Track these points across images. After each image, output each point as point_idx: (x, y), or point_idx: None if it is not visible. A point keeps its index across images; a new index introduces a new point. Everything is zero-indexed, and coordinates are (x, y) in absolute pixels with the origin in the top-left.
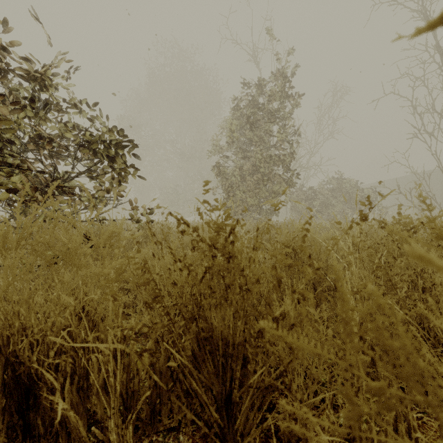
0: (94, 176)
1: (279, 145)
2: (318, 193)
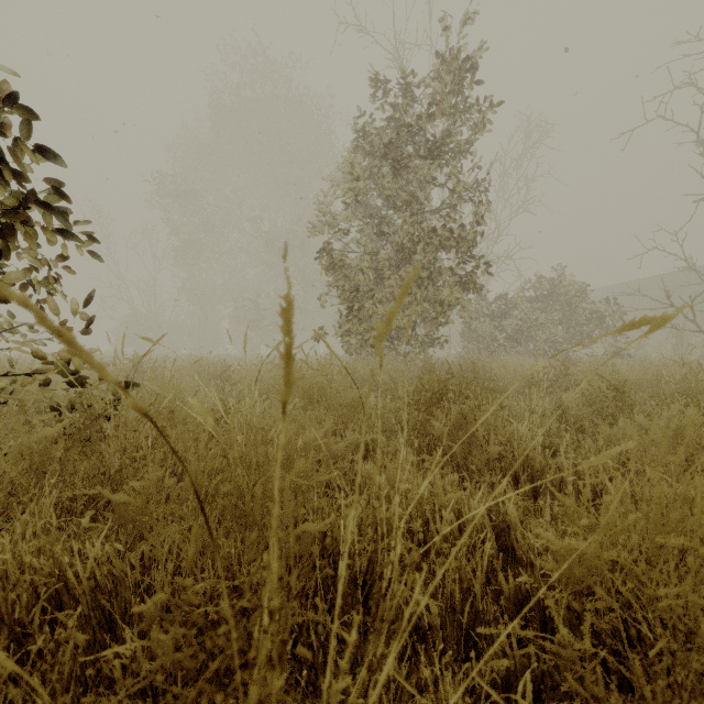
0: None
1: (454, 206)
2: (509, 306)
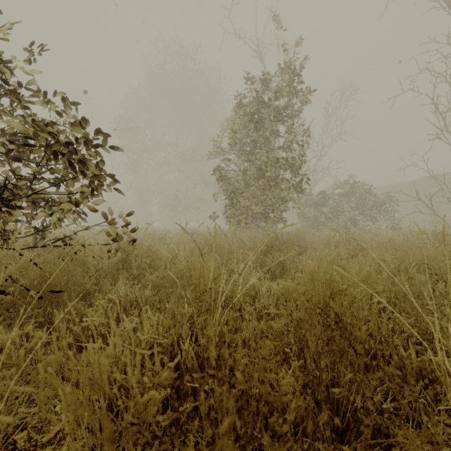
0: (54, 185)
1: (288, 146)
2: (327, 198)
